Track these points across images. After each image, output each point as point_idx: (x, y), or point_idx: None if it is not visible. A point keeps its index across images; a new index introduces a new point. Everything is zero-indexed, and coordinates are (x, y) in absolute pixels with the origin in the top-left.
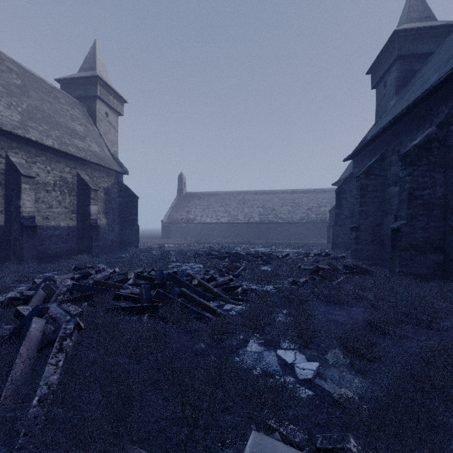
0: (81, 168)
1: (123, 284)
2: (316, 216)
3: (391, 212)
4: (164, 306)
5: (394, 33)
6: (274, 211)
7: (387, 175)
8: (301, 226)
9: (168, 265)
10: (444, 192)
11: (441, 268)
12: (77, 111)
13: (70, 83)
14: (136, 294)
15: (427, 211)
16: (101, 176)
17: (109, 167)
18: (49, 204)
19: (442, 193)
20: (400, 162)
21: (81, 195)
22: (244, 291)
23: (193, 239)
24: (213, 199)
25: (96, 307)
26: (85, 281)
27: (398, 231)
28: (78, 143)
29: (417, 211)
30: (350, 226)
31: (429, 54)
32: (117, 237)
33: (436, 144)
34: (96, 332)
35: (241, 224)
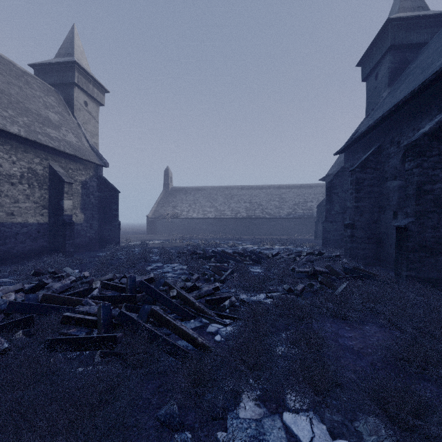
0: (54, 159)
1: (87, 294)
2: (303, 211)
3: (390, 208)
4: (126, 335)
5: (387, 22)
6: (261, 207)
7: (384, 169)
8: (288, 222)
9: (148, 265)
10: None
11: None
12: (52, 98)
13: (45, 68)
14: (95, 314)
15: (438, 208)
16: (78, 168)
17: (86, 159)
18: (14, 199)
19: None
20: (400, 154)
21: (54, 189)
22: (233, 304)
23: (179, 235)
24: (200, 194)
25: (34, 337)
26: (32, 295)
27: (406, 230)
28: (51, 132)
29: (427, 207)
30: (345, 223)
31: (422, 45)
32: (96, 234)
33: None
34: (2, 399)
35: (228, 219)
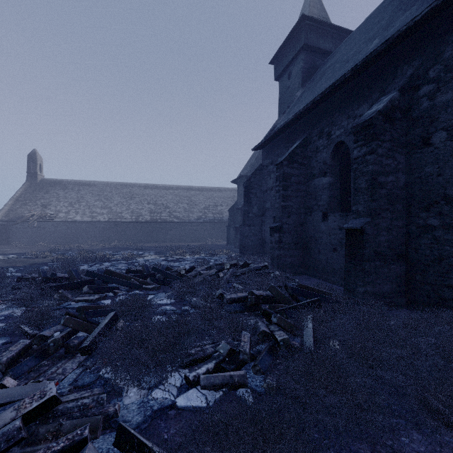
0: None
1: None
2: (213, 215)
3: (318, 209)
4: None
5: (302, 18)
6: (169, 209)
7: (311, 164)
8: (198, 226)
9: None
10: (406, 181)
11: (403, 282)
12: None
13: None
14: None
15: (390, 206)
16: None
17: None
18: None
19: (404, 182)
20: (331, 147)
21: None
22: None
23: (52, 244)
24: (87, 191)
25: None
26: None
27: (362, 233)
28: None
29: (382, 204)
30: (271, 226)
31: (328, 53)
32: None
33: (399, 115)
34: None
35: (127, 224)
